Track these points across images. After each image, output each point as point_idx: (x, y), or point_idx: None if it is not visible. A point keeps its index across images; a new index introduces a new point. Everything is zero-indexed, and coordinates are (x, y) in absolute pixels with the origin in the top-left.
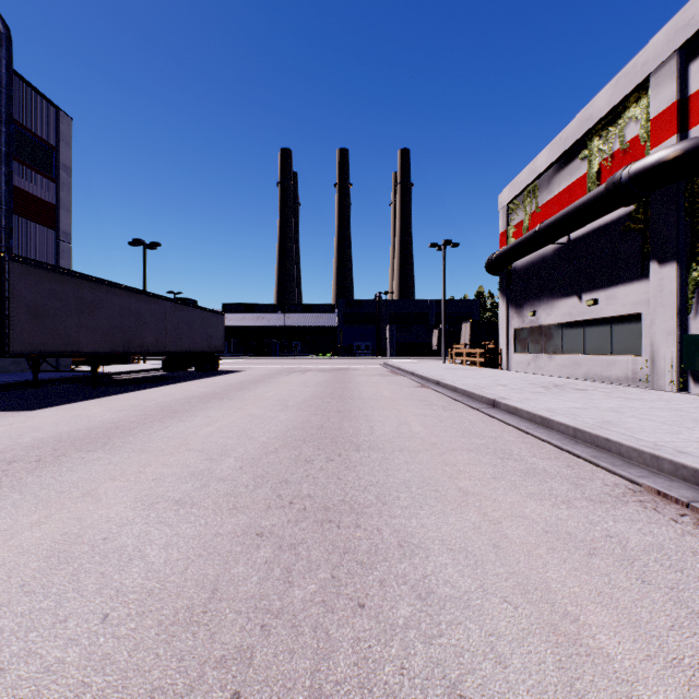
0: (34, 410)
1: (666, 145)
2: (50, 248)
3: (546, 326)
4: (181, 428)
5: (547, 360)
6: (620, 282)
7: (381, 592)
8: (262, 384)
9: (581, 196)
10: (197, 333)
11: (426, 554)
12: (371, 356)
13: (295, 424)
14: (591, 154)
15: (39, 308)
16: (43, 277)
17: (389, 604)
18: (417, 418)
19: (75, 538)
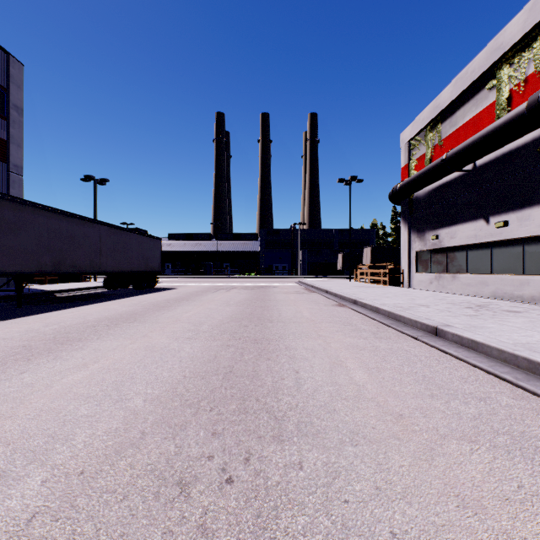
0: None
1: None
2: (1, 179)
3: (449, 248)
4: (40, 375)
5: (451, 280)
6: (536, 203)
7: None
8: (186, 303)
9: (488, 124)
10: (133, 255)
11: None
12: (287, 275)
13: (197, 365)
14: (500, 82)
15: None
16: None
17: None
18: (352, 354)
19: None
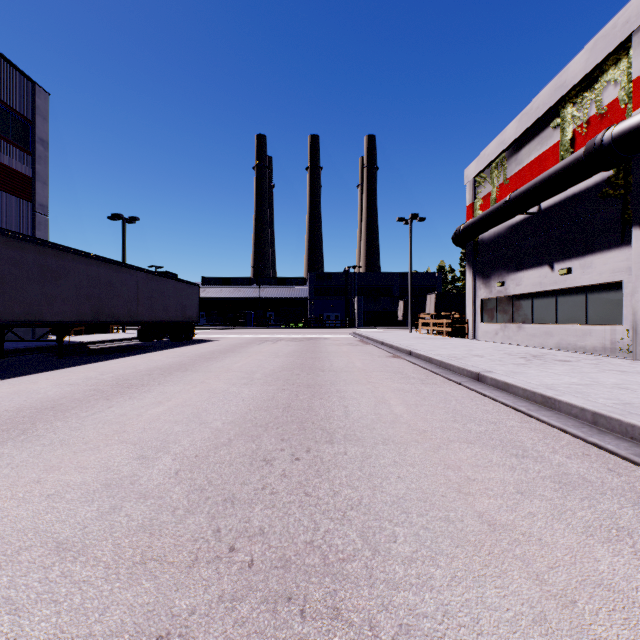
0: None
1: None
2: (27, 220)
3: (515, 295)
4: (126, 408)
5: (516, 330)
6: (597, 250)
7: None
8: (232, 354)
9: (553, 164)
10: (171, 303)
11: None
12: (341, 326)
13: (258, 402)
14: (564, 122)
15: None
16: None
17: None
18: (396, 395)
19: None
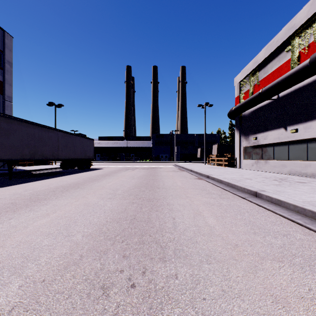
0: None
1: None
2: (0, 104)
3: (263, 145)
4: (20, 220)
5: (264, 163)
6: (314, 118)
7: None
8: (108, 177)
9: (286, 72)
10: (77, 149)
11: None
12: (168, 161)
13: (114, 214)
14: (293, 47)
15: None
16: None
17: None
18: (206, 207)
19: None
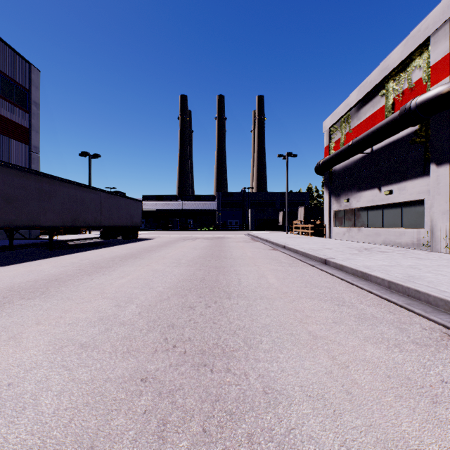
0: (3, 266)
1: (442, 84)
2: (25, 157)
3: (356, 208)
4: (102, 280)
5: (357, 232)
6: (408, 178)
7: None
8: (165, 248)
9: (380, 120)
10: (123, 214)
11: (288, 402)
12: (239, 229)
13: (184, 277)
14: (387, 92)
15: (10, 195)
16: (13, 174)
17: None
18: (272, 273)
19: None
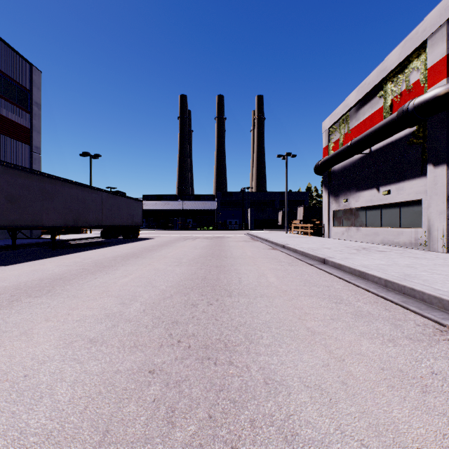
0: (7, 265)
1: (439, 85)
2: (27, 157)
3: (355, 208)
4: (106, 279)
5: (356, 231)
6: (406, 178)
7: (252, 434)
8: (166, 247)
9: (379, 121)
10: (123, 213)
11: (288, 391)
12: (239, 229)
13: (186, 276)
14: (386, 93)
15: (14, 196)
16: (16, 175)
17: (259, 448)
18: (271, 272)
19: (1, 376)
